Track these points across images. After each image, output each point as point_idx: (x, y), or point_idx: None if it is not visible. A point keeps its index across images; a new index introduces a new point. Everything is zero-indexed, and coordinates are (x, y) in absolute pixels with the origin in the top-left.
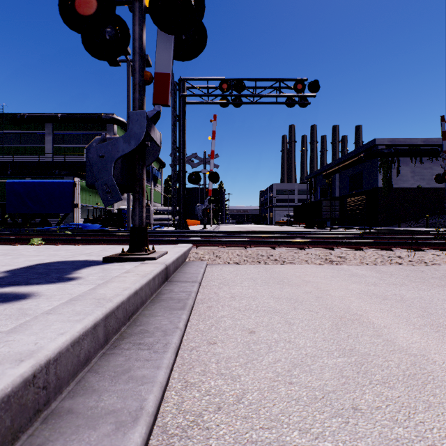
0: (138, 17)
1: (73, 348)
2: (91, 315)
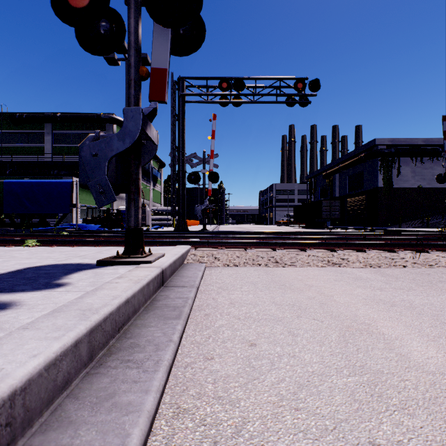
0: (133, 9)
1: (48, 371)
2: (73, 330)
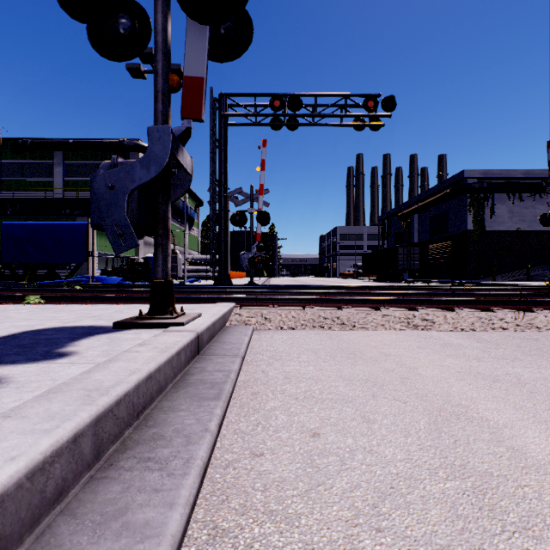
0: (161, 2)
1: (31, 480)
2: (71, 420)
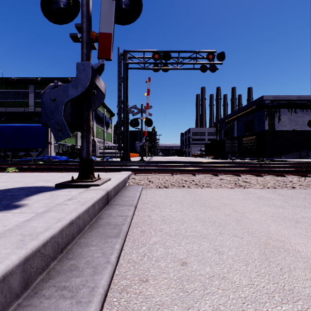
0: None
1: None
2: (1, 263)
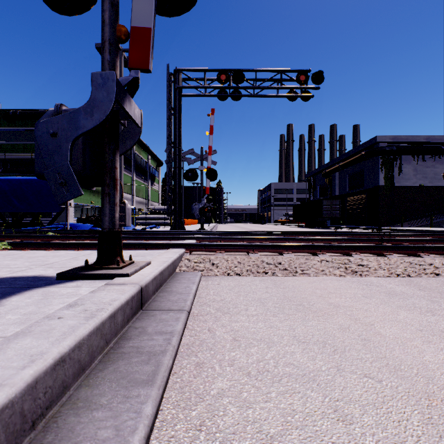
0: None
1: None
2: None
